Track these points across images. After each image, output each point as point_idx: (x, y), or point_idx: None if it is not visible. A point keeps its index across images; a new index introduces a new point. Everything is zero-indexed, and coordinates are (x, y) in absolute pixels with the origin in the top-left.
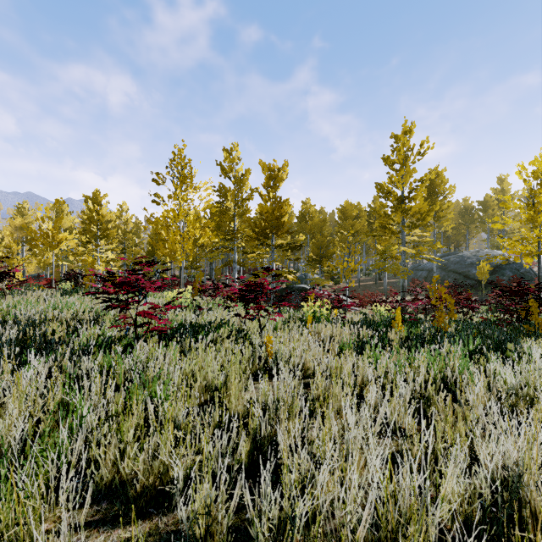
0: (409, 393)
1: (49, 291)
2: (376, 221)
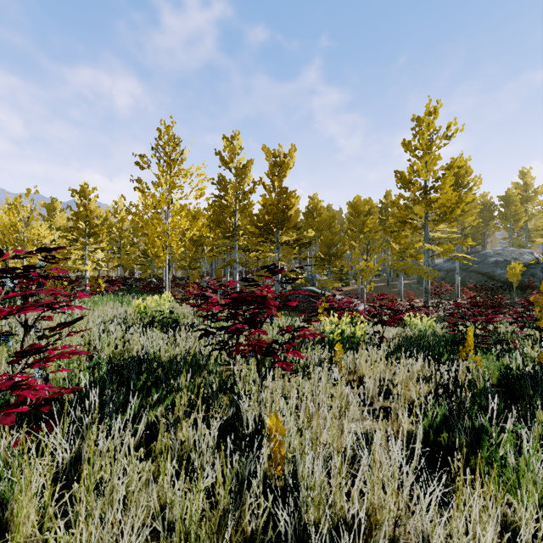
0: None
1: None
2: (389, 217)
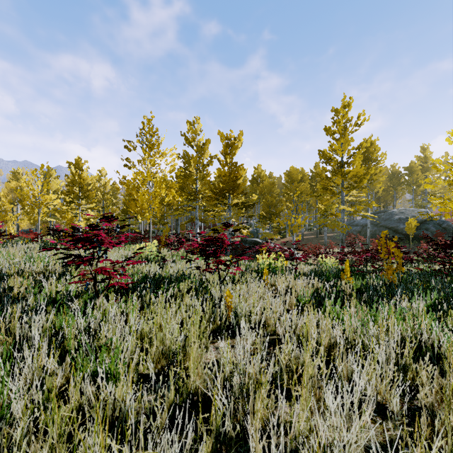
0: (391, 365)
1: (31, 244)
2: (317, 184)
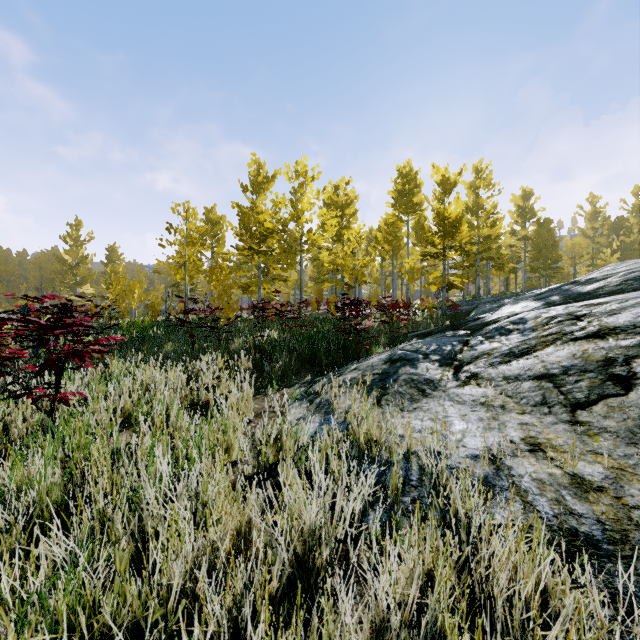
0: None
1: None
2: None
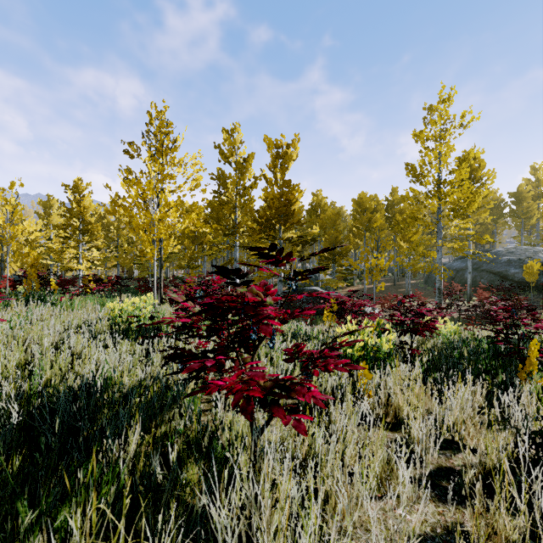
0: None
1: None
2: (396, 215)
